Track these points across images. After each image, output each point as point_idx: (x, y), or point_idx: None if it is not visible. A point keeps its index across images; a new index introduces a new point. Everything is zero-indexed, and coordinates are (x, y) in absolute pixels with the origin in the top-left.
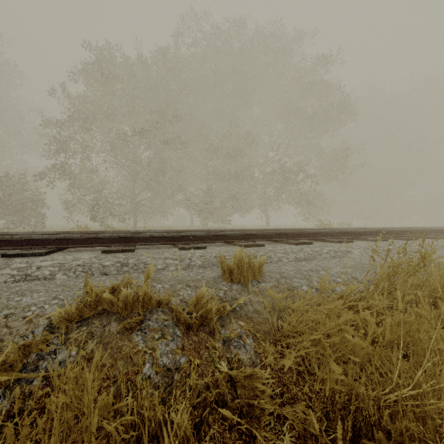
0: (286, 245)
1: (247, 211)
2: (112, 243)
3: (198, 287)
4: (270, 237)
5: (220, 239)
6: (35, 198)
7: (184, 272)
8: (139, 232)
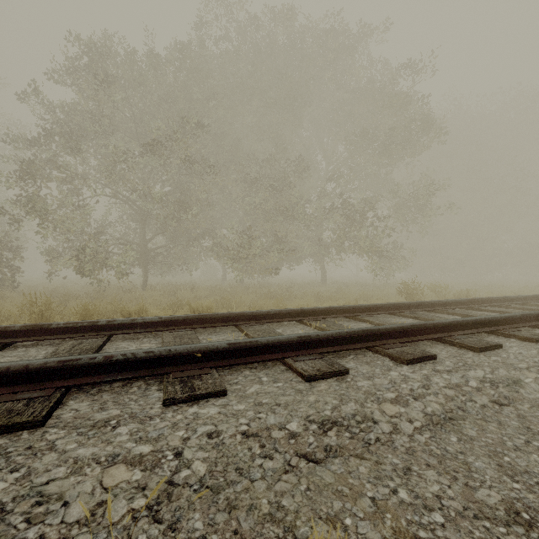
0: (388, 362)
1: (297, 263)
2: (10, 385)
3: None
4: (352, 341)
5: (259, 353)
6: (1, 246)
7: None
8: (116, 323)
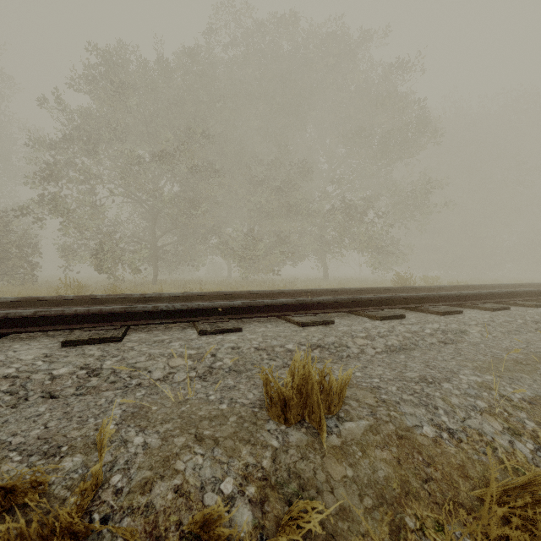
0: (366, 319)
1: (299, 260)
2: (89, 323)
3: (219, 442)
4: (339, 306)
5: (266, 311)
6: (22, 242)
7: (199, 386)
8: (147, 297)
